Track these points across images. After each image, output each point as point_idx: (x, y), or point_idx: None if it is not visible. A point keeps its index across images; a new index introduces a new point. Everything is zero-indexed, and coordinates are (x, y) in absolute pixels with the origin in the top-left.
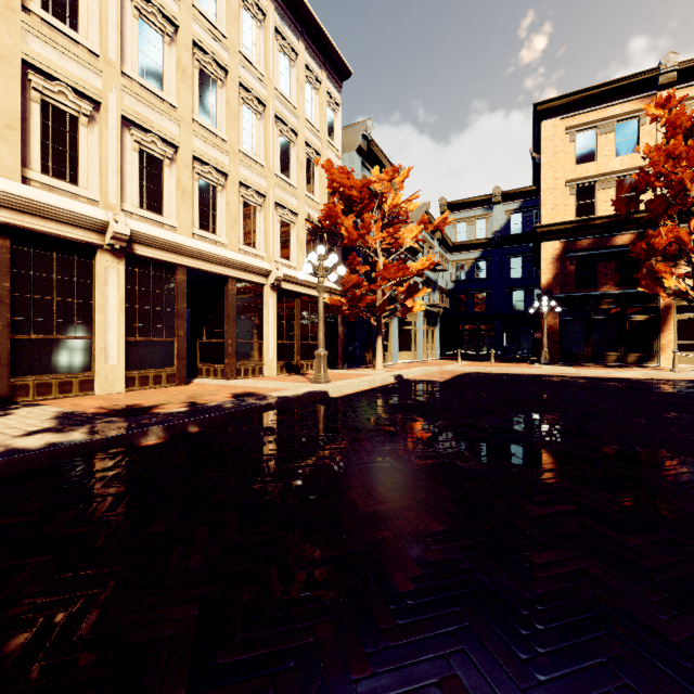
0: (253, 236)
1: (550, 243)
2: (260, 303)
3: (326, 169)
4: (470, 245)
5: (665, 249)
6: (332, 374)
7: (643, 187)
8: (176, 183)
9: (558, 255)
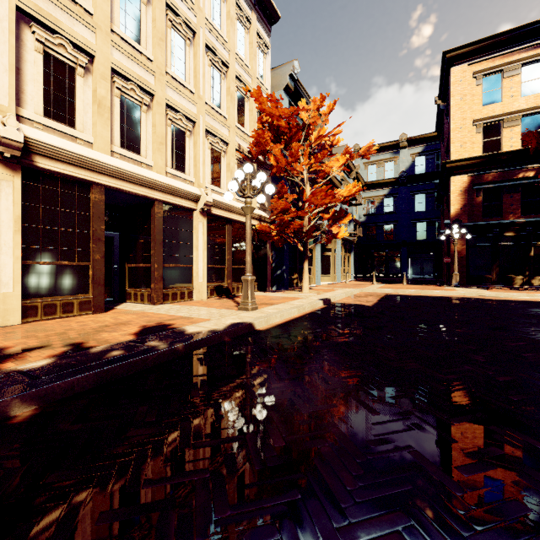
0: (182, 161)
1: (458, 177)
2: (190, 227)
3: (256, 98)
4: (379, 184)
5: None
6: (261, 297)
7: None
8: (92, 96)
9: (466, 187)
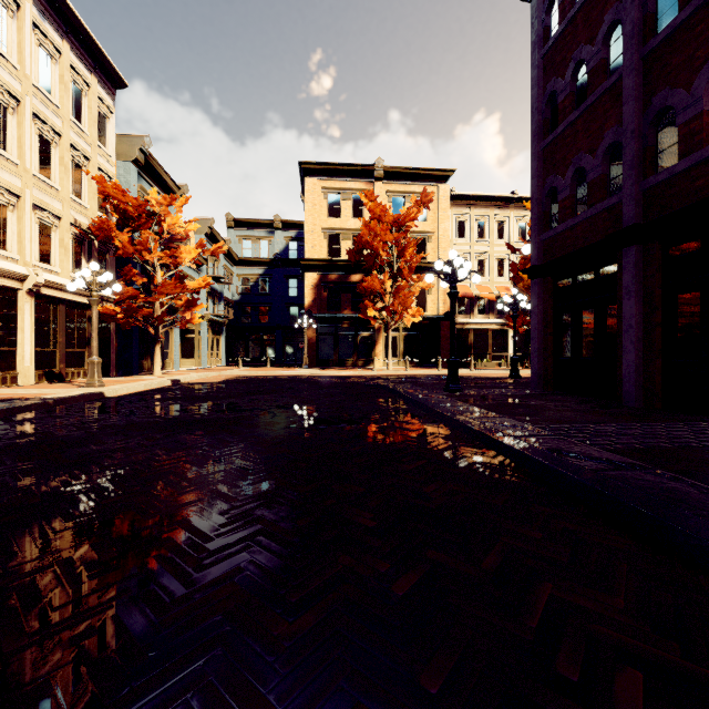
0: (3, 237)
1: (311, 274)
2: (13, 308)
3: (98, 182)
4: (254, 262)
5: (371, 291)
6: (105, 381)
7: (362, 246)
8: None
9: (316, 284)
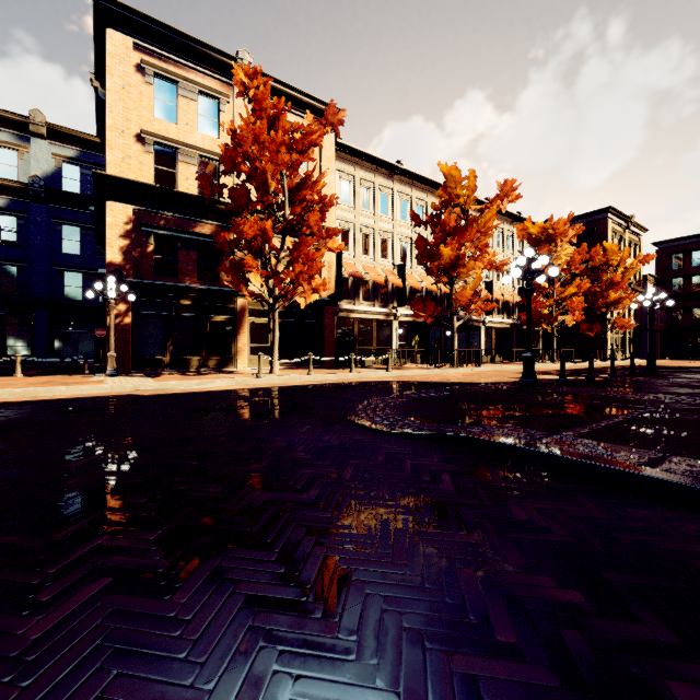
0: None
1: (120, 205)
2: None
3: None
4: None
5: (251, 242)
6: None
7: (229, 168)
8: None
9: (132, 225)
